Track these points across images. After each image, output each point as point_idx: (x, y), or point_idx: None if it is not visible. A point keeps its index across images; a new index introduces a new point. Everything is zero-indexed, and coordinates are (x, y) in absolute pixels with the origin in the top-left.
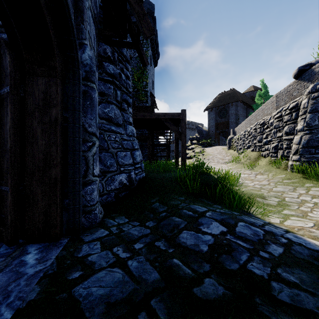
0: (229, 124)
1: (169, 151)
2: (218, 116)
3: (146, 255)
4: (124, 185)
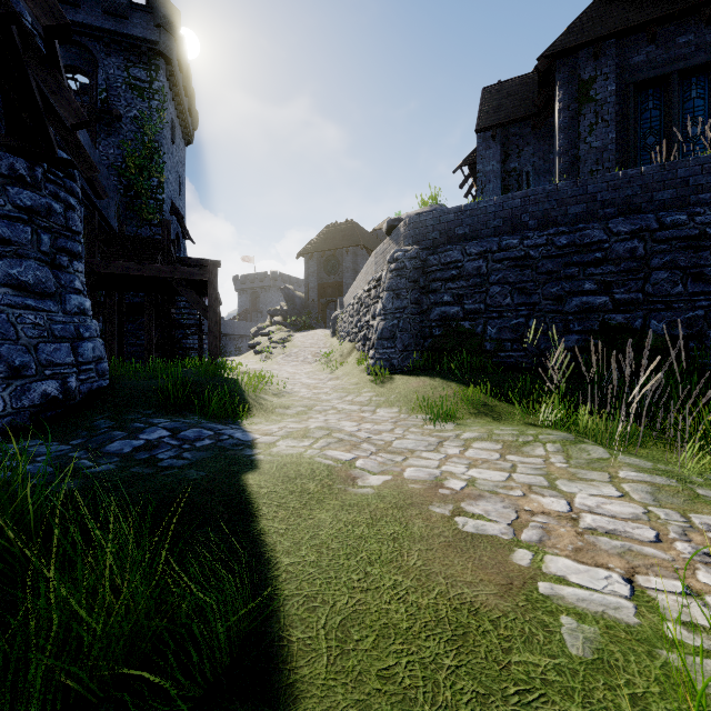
0: (343, 289)
1: (201, 338)
2: (323, 270)
3: (49, 462)
4: (53, 400)
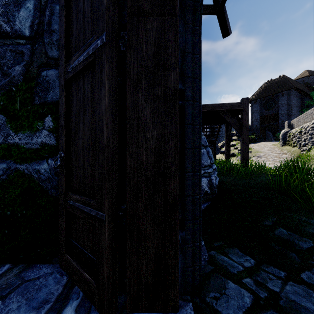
0: (278, 117)
1: (215, 148)
2: (263, 108)
3: None
4: (204, 193)
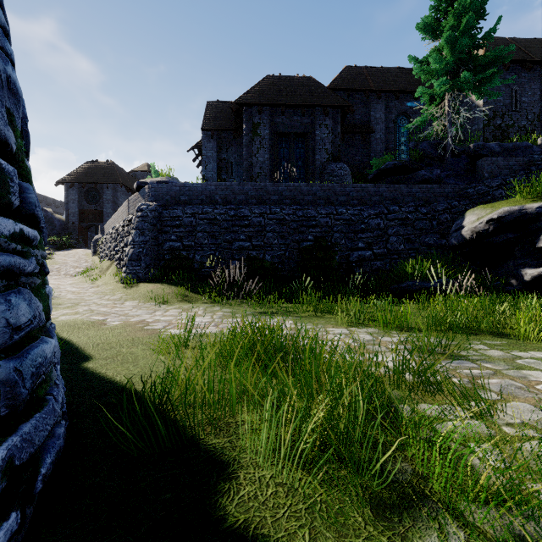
0: (104, 216)
1: None
2: (84, 199)
3: None
4: None
